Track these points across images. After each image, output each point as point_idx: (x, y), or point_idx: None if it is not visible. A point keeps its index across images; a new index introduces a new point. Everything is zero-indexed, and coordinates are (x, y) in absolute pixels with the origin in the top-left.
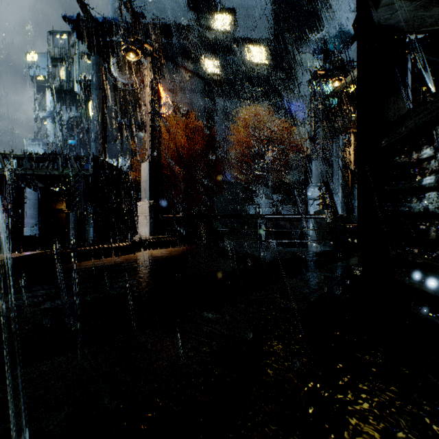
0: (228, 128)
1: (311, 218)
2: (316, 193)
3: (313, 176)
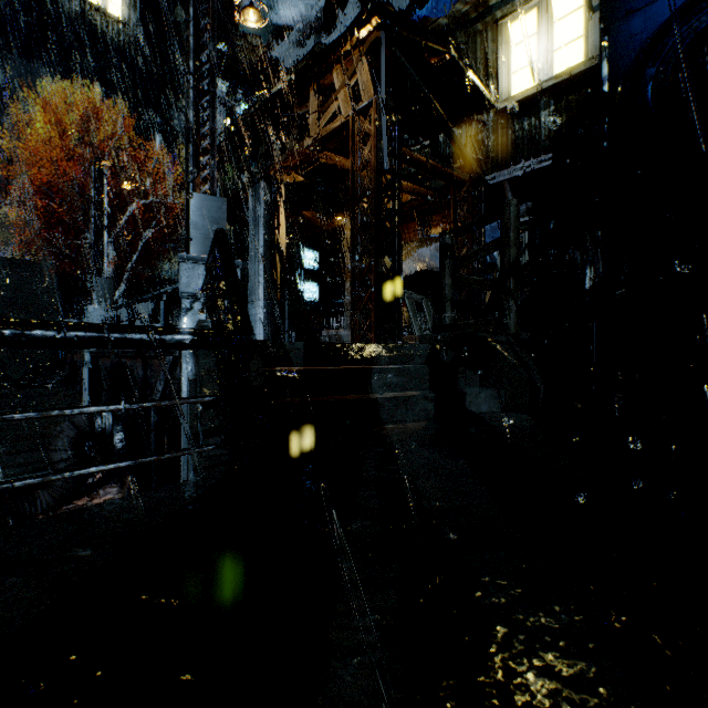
0: (5, 123)
1: (110, 345)
2: (201, 279)
3: (192, 233)
